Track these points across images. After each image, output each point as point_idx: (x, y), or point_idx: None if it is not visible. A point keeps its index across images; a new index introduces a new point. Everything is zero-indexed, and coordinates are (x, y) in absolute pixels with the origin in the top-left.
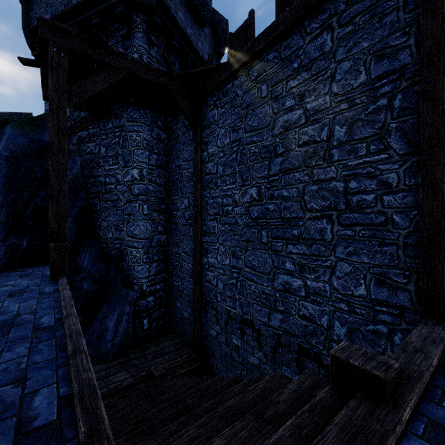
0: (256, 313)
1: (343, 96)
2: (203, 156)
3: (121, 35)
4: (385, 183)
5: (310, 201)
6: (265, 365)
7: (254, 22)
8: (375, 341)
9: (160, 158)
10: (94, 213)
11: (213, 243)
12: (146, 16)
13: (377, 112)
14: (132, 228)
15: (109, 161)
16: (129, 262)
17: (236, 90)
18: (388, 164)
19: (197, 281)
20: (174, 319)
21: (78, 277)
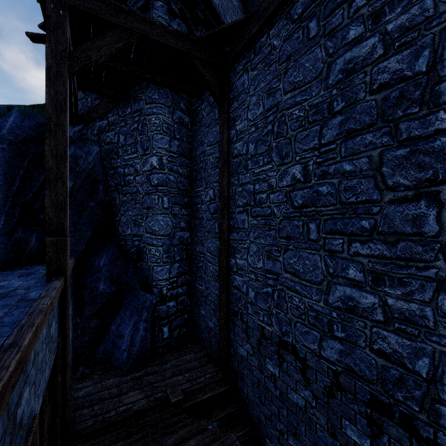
0: (301, 335)
1: None
2: (230, 135)
3: (139, 7)
4: None
5: (393, 175)
6: (314, 410)
7: None
8: None
9: (182, 145)
10: (114, 208)
11: (243, 240)
12: None
13: None
14: (151, 223)
15: (128, 150)
16: (148, 262)
17: (271, 41)
18: None
19: (223, 287)
20: (198, 328)
21: (93, 277)
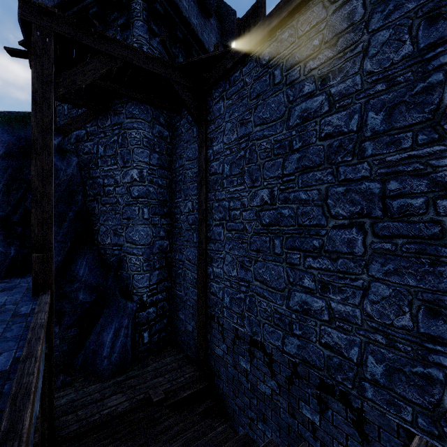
0: (268, 334)
1: (380, 74)
2: (208, 154)
3: (119, 25)
4: (440, 184)
5: (335, 206)
6: (278, 396)
7: (264, 4)
8: (425, 388)
9: (162, 158)
10: (92, 217)
11: (219, 251)
12: (146, 3)
13: (429, 92)
14: (131, 233)
15: (107, 161)
16: (128, 270)
17: (244, 78)
18: (444, 158)
19: (201, 293)
20: (177, 331)
21: (73, 287)
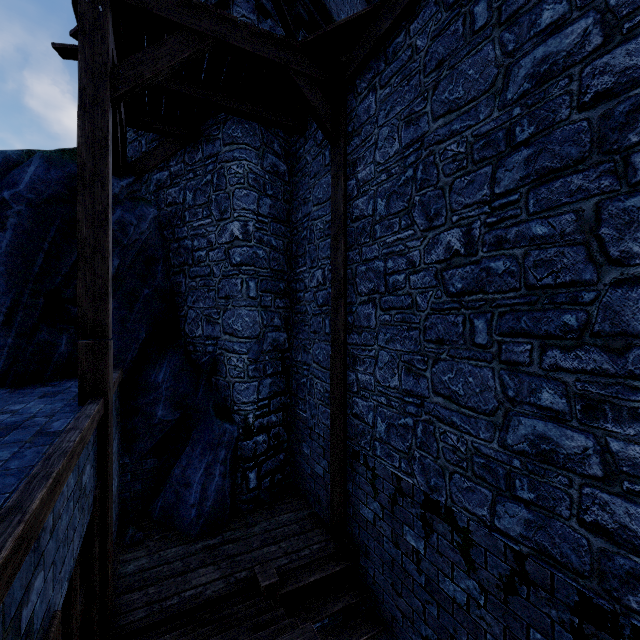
0: (461, 493)
1: None
2: (348, 187)
3: (214, 4)
4: None
5: (620, 239)
6: (482, 611)
7: None
8: None
9: (277, 205)
10: (178, 298)
11: (367, 345)
12: None
13: None
14: (231, 320)
15: (198, 213)
16: (227, 376)
17: (413, 41)
18: None
19: (337, 415)
20: (299, 474)
21: (149, 398)
